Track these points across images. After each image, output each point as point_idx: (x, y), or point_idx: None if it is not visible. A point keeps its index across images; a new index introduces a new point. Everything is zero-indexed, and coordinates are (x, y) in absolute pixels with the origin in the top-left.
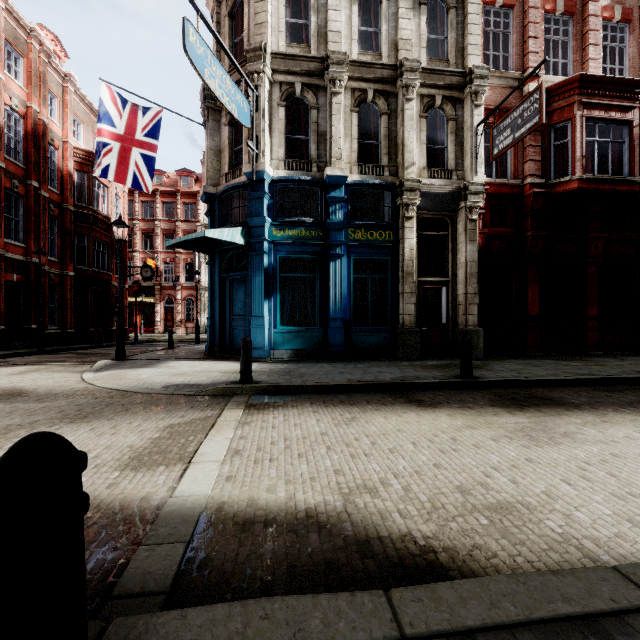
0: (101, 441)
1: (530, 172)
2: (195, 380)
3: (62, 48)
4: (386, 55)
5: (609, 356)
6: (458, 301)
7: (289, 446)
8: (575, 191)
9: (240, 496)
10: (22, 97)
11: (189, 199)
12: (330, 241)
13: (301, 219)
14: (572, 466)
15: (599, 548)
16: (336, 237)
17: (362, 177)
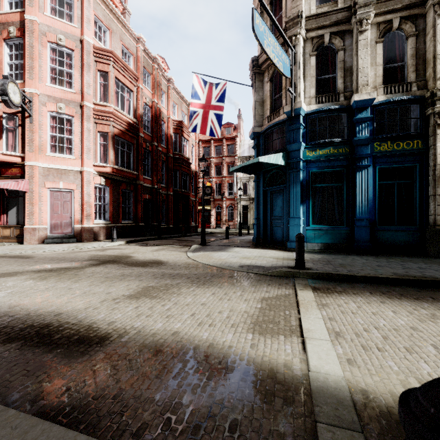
0: (224, 304)
1: None
2: (259, 263)
3: (166, 65)
4: None
5: None
6: None
7: (386, 336)
8: None
9: (377, 387)
10: (150, 97)
11: (230, 142)
12: (357, 155)
13: (330, 140)
14: None
15: None
16: (362, 151)
17: (388, 96)
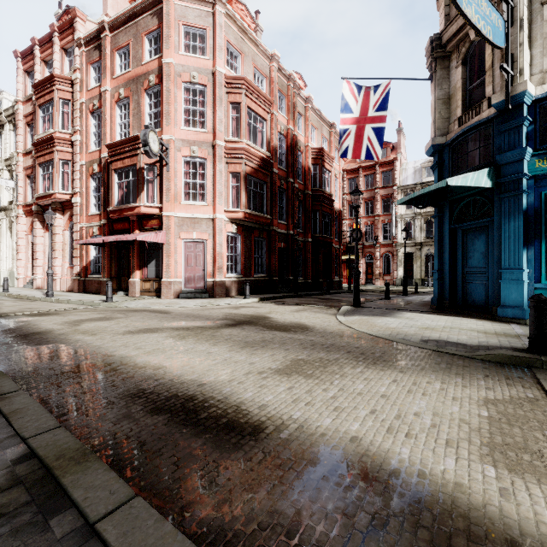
0: (419, 402)
1: None
2: (454, 338)
3: (303, 81)
4: None
5: None
6: None
7: None
8: None
9: None
10: (285, 124)
11: (386, 167)
12: None
13: None
14: None
15: None
16: None
17: None
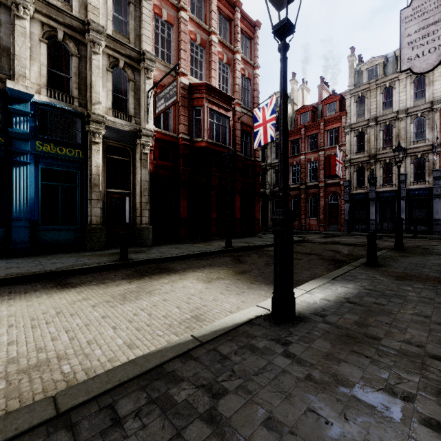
0: None
1: (182, 131)
2: None
3: None
4: (76, 9)
5: (220, 239)
6: (137, 207)
7: None
8: (205, 147)
9: None
10: None
11: None
12: (13, 148)
13: None
14: (130, 314)
15: (86, 375)
16: (21, 146)
17: (51, 100)
